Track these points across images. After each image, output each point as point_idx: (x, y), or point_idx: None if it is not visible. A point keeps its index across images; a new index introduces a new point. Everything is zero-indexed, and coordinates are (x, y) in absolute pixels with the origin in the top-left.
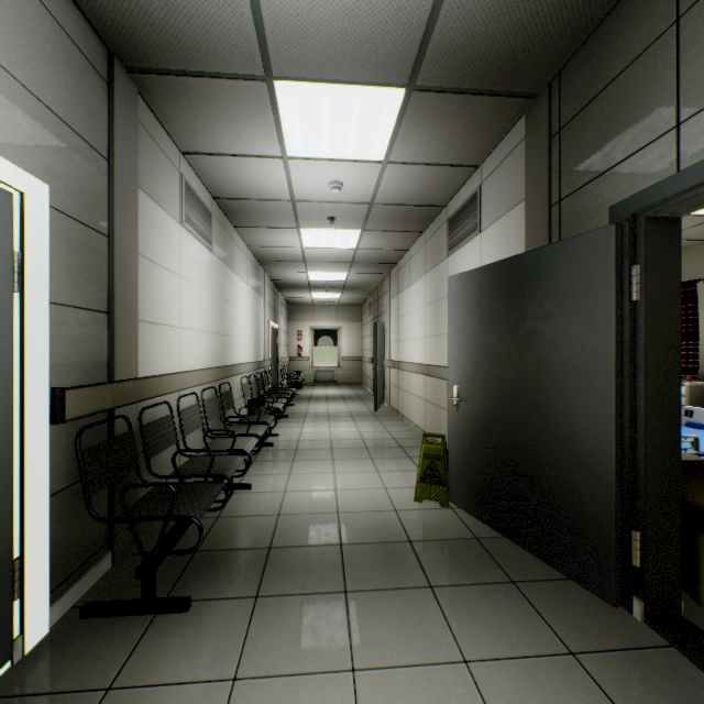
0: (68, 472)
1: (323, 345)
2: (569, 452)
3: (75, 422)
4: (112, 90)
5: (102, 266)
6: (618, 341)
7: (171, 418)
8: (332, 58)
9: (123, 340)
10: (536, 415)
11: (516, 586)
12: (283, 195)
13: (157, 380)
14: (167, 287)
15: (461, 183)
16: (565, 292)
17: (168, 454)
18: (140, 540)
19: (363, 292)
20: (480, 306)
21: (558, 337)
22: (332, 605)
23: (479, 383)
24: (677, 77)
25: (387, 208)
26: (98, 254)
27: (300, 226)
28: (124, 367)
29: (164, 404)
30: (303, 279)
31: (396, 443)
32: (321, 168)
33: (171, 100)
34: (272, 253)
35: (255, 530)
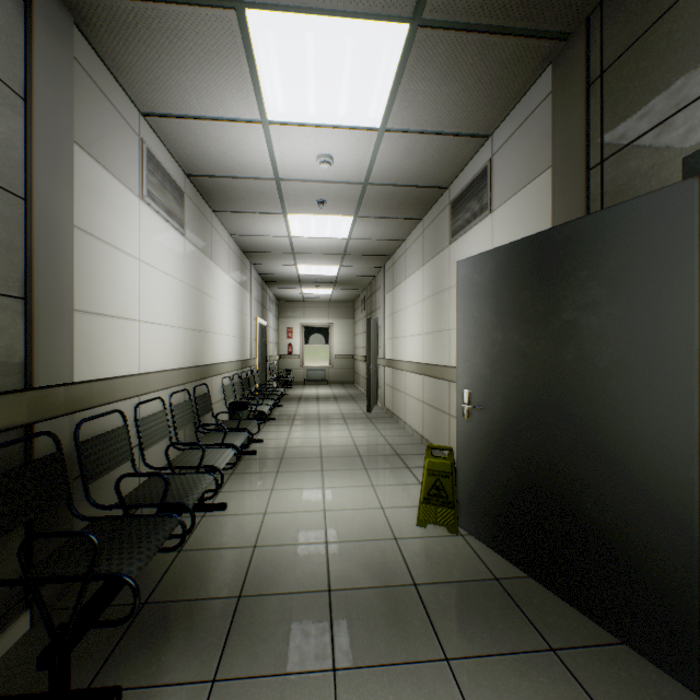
0: None
1: (315, 343)
2: (625, 480)
3: None
4: (30, 8)
5: (14, 237)
6: None
7: (124, 430)
8: None
9: (49, 334)
10: (576, 429)
11: (558, 657)
12: (265, 172)
13: (104, 384)
14: (121, 272)
15: (467, 158)
16: (620, 271)
17: (123, 473)
18: (47, 612)
19: (356, 287)
20: (498, 294)
21: (608, 330)
22: (316, 695)
23: (496, 387)
24: None
25: (383, 189)
26: (6, 220)
27: (287, 210)
28: (51, 370)
29: (116, 412)
30: (292, 273)
31: (392, 450)
32: (308, 137)
33: (118, 37)
34: (257, 243)
35: (224, 570)
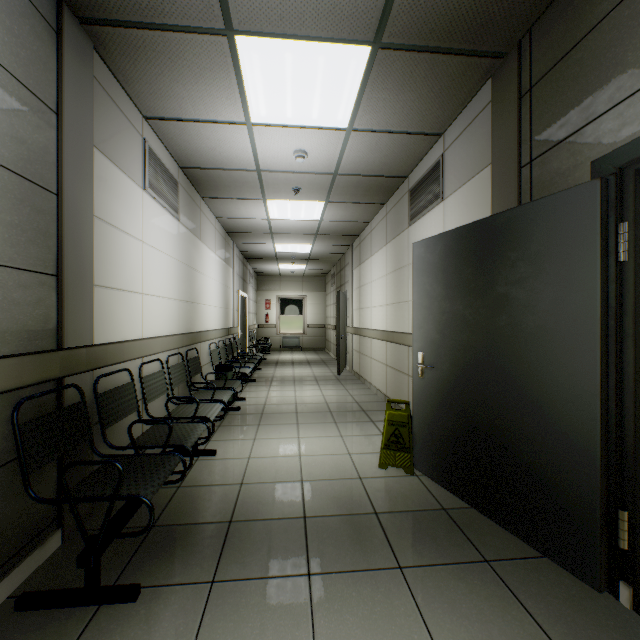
0: (5, 448)
1: (290, 314)
2: (546, 423)
3: (13, 394)
4: (61, 39)
5: (49, 226)
6: (604, 305)
7: (131, 385)
8: (295, 9)
9: (75, 305)
10: (508, 383)
11: (490, 566)
12: (248, 164)
13: (116, 346)
14: (128, 252)
15: (423, 152)
16: (542, 253)
17: (130, 422)
18: (82, 524)
19: (327, 263)
20: (446, 271)
21: (533, 301)
22: (294, 592)
23: (445, 349)
24: None
25: (351, 179)
26: (44, 212)
27: (266, 197)
28: (76, 334)
29: (125, 371)
30: (270, 251)
31: (359, 407)
32: (286, 136)
33: (128, 57)
34: (240, 225)
35: (216, 501)
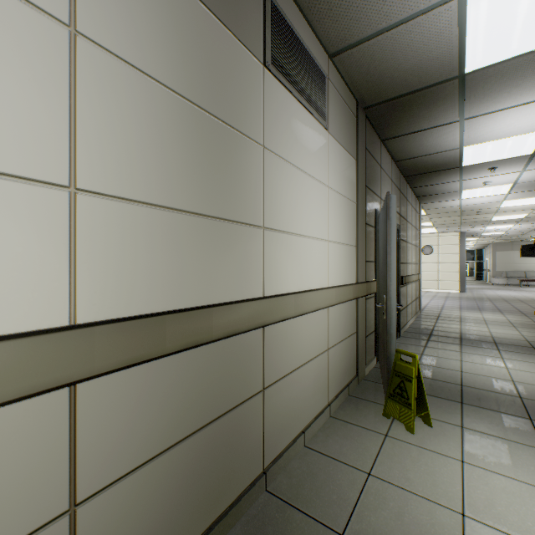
0: None
1: None
2: None
3: None
4: None
5: None
6: None
7: None
8: None
9: None
10: None
11: None
12: None
13: None
14: None
15: (317, 25)
16: None
17: None
18: None
19: None
20: None
21: None
22: (528, 395)
23: None
24: (380, 184)
25: None
26: None
27: None
28: None
29: None
30: None
31: None
32: None
33: None
34: None
35: None
